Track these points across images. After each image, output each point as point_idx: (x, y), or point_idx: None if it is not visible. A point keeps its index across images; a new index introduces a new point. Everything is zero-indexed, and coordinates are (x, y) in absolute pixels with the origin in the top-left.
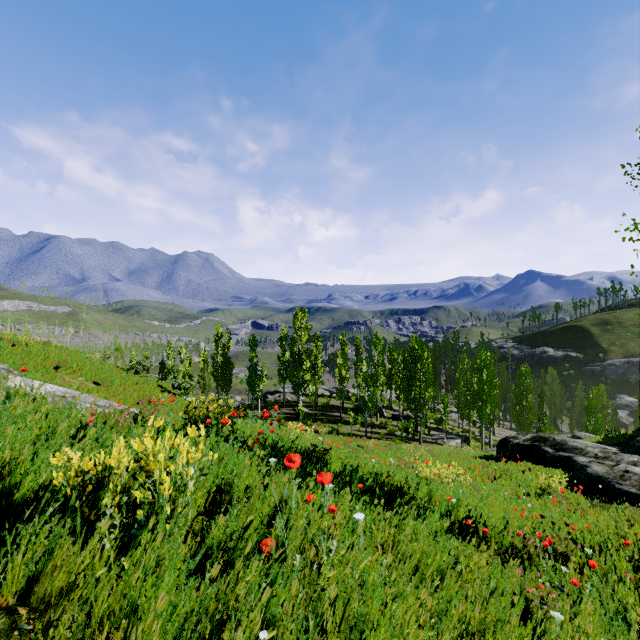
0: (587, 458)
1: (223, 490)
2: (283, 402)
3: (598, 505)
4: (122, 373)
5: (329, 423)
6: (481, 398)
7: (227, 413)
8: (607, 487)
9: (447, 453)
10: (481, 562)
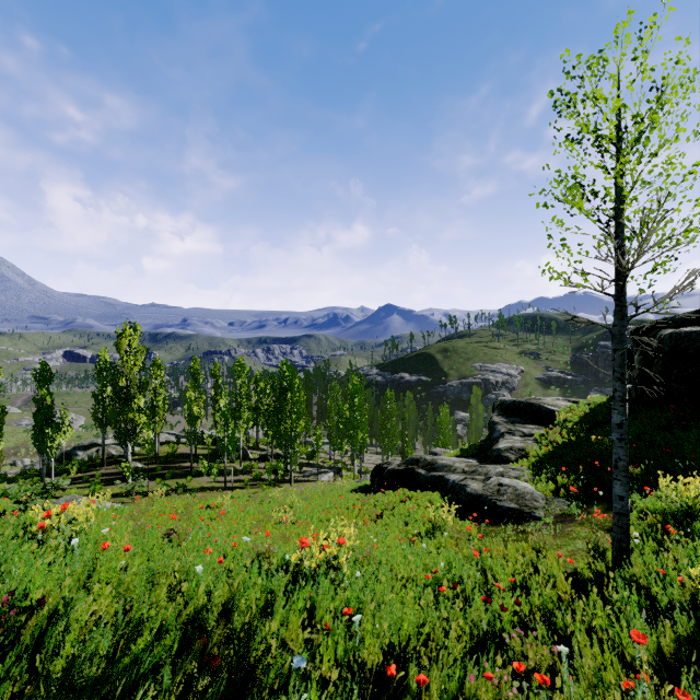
0: (457, 475)
1: None
2: (102, 459)
3: (487, 530)
4: None
5: (174, 478)
6: (353, 425)
7: None
8: (489, 506)
9: (321, 492)
10: None
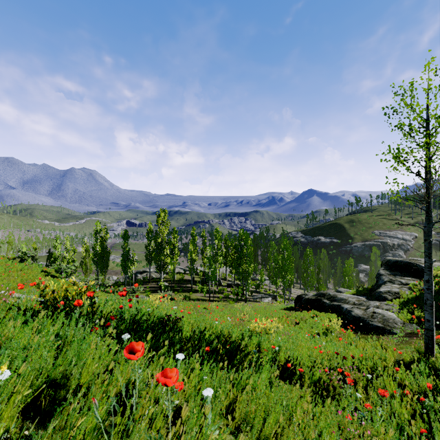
0: (349, 305)
1: (58, 385)
2: (149, 279)
3: (360, 336)
4: (7, 262)
5: (183, 292)
6: (284, 270)
7: (85, 294)
8: (364, 324)
9: (264, 308)
10: (309, 409)
